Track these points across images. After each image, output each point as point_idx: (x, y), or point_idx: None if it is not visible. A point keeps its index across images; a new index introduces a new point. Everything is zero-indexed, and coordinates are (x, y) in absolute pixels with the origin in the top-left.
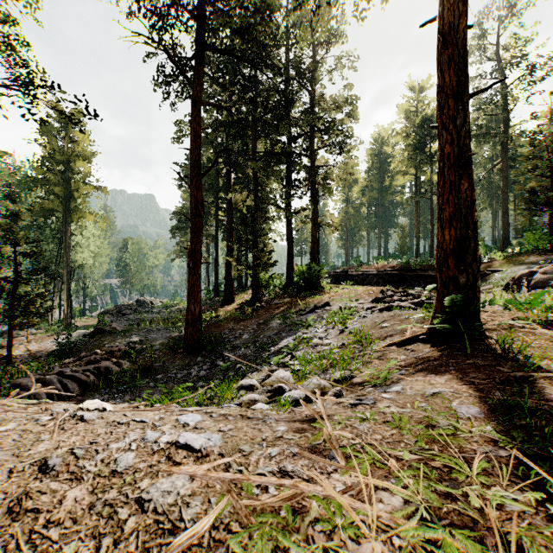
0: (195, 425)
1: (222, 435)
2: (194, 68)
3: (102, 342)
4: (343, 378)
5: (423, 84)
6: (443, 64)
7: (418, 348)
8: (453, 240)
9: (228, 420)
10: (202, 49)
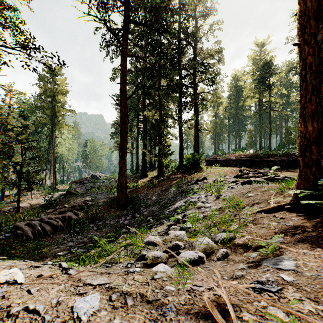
0: (87, 321)
1: None
2: (122, 34)
3: (69, 200)
4: (227, 240)
5: (264, 41)
6: None
7: (285, 216)
8: (315, 131)
9: (126, 307)
10: (127, 22)
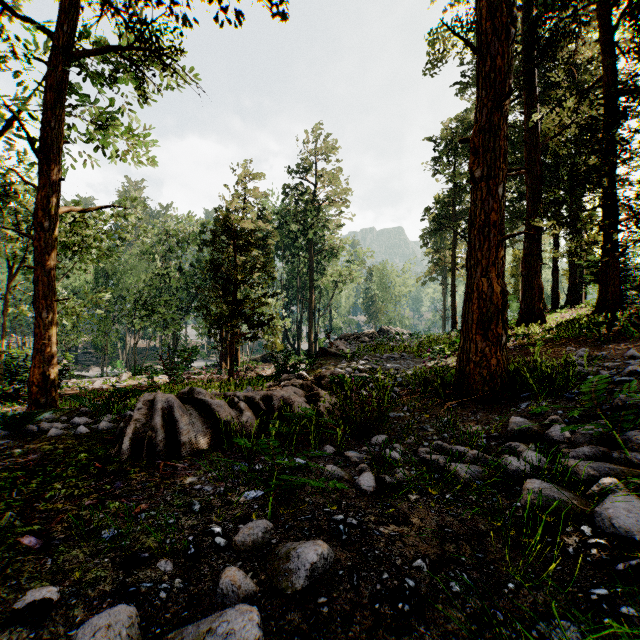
0: None
1: None
2: None
3: (321, 366)
4: None
5: None
6: None
7: None
8: None
9: None
10: None
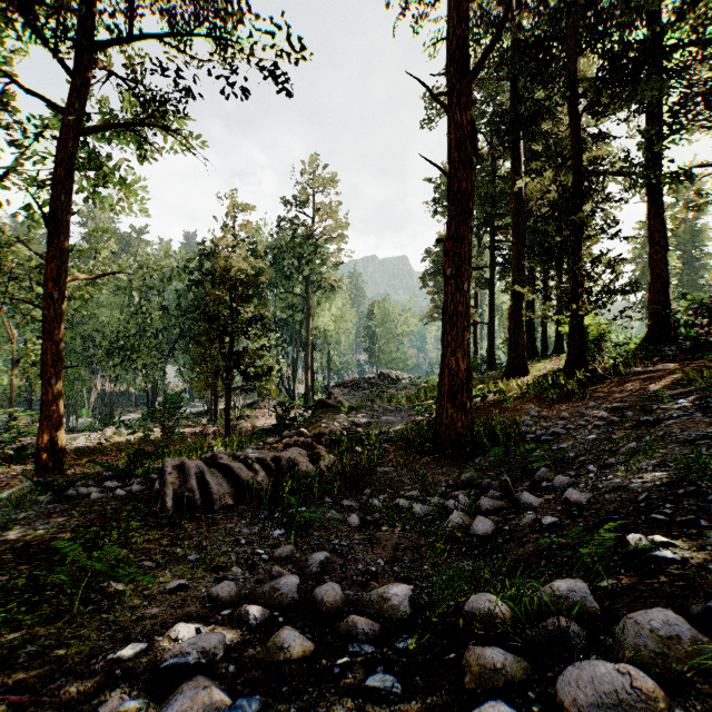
0: None
1: None
2: None
3: (320, 420)
4: None
5: None
6: None
7: None
8: None
9: None
10: None
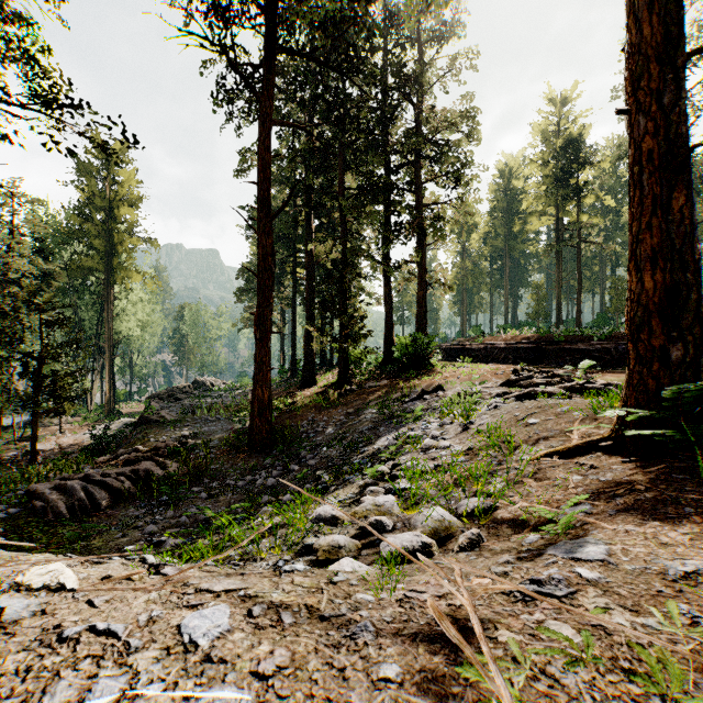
0: (210, 648)
1: (257, 695)
2: (263, 76)
3: (147, 435)
4: (481, 512)
5: (567, 94)
6: (640, 8)
7: (600, 463)
8: (659, 289)
9: (281, 627)
10: (273, 51)
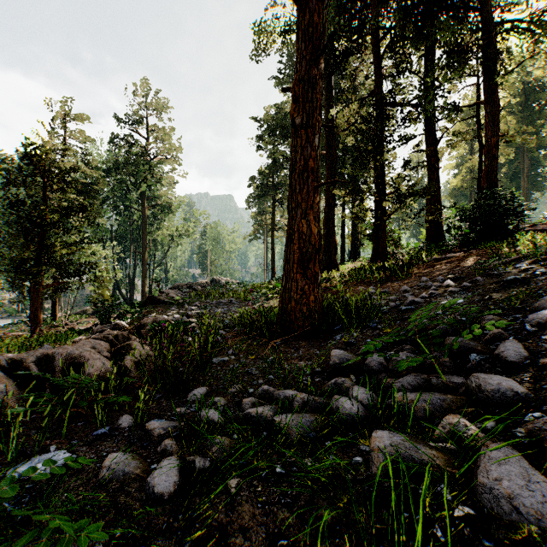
0: None
1: None
2: None
3: (148, 314)
4: None
5: None
6: None
7: None
8: None
9: None
10: None
